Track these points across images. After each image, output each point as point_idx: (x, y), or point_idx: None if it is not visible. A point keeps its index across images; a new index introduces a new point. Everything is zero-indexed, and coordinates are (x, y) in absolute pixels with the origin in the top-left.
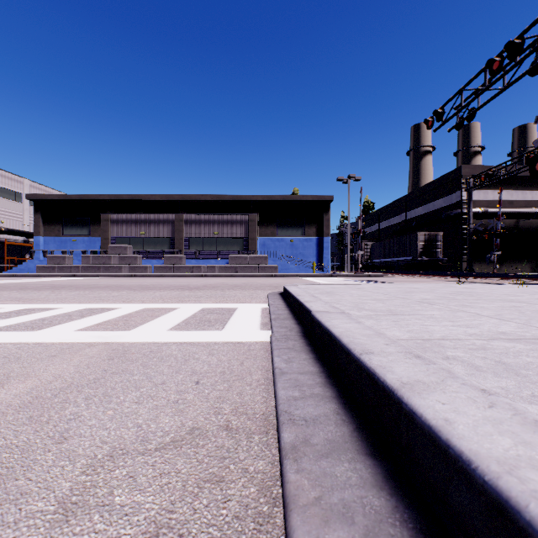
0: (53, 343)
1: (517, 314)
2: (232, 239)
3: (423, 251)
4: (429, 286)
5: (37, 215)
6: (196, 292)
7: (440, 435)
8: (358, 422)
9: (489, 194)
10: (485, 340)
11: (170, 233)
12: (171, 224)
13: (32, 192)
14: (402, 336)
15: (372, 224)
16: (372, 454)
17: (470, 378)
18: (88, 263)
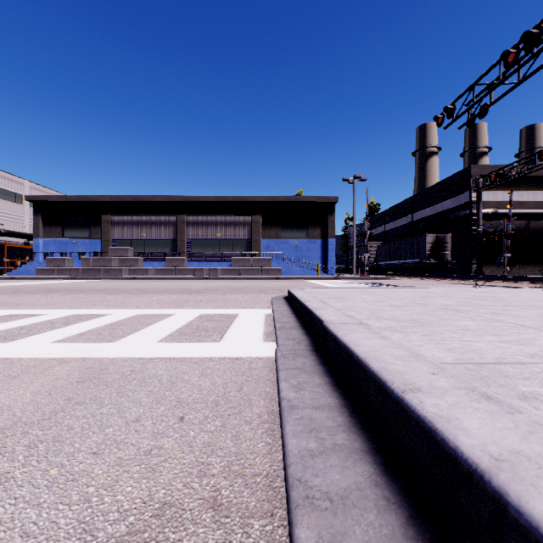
0: (20, 359)
1: None
2: (235, 241)
3: (431, 253)
4: (445, 289)
5: (37, 217)
6: (196, 296)
7: None
8: (410, 504)
9: (499, 195)
10: None
11: (171, 235)
12: (173, 225)
13: (32, 194)
14: (444, 358)
15: (378, 225)
16: None
17: None
18: (88, 265)
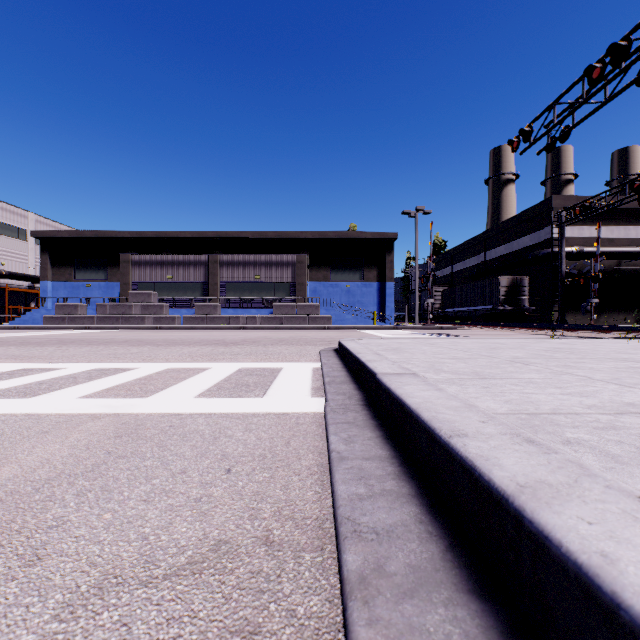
0: (47, 414)
1: (639, 378)
2: (277, 284)
3: (505, 299)
4: (518, 341)
5: (44, 256)
6: (232, 349)
7: (599, 583)
8: (451, 536)
9: (585, 230)
10: (611, 414)
11: (202, 277)
12: (204, 266)
13: (38, 229)
14: (499, 409)
15: (444, 266)
16: (478, 591)
17: (611, 475)
18: (105, 313)
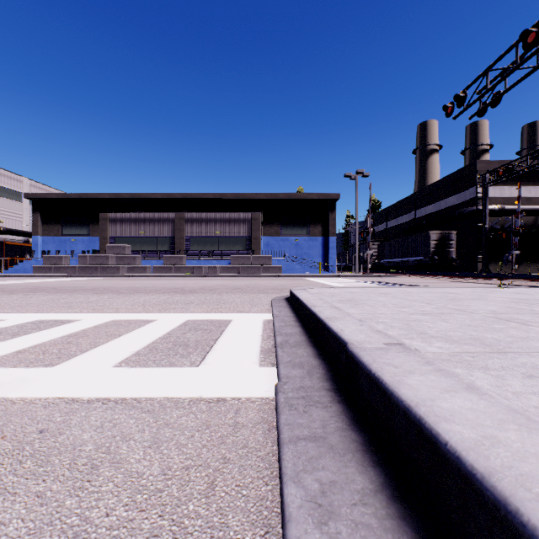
0: None
1: None
2: (234, 238)
3: (435, 251)
4: (467, 290)
5: (36, 214)
6: (188, 297)
7: None
8: None
9: (506, 190)
10: None
11: (170, 232)
12: (172, 222)
13: (32, 192)
14: None
15: (379, 223)
16: None
17: None
18: (85, 263)
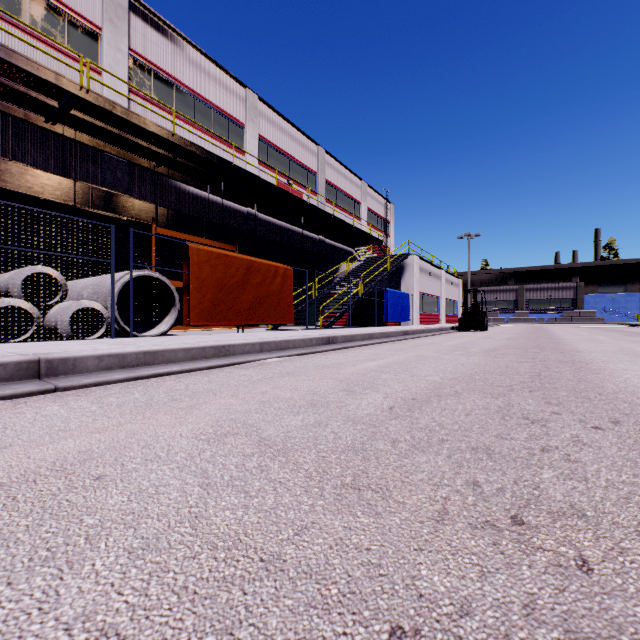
0: None
1: None
2: (562, 299)
3: None
4: None
5: None
6: None
7: None
8: None
9: None
10: None
11: (514, 297)
12: (515, 291)
13: None
14: None
15: None
16: None
17: None
18: None
